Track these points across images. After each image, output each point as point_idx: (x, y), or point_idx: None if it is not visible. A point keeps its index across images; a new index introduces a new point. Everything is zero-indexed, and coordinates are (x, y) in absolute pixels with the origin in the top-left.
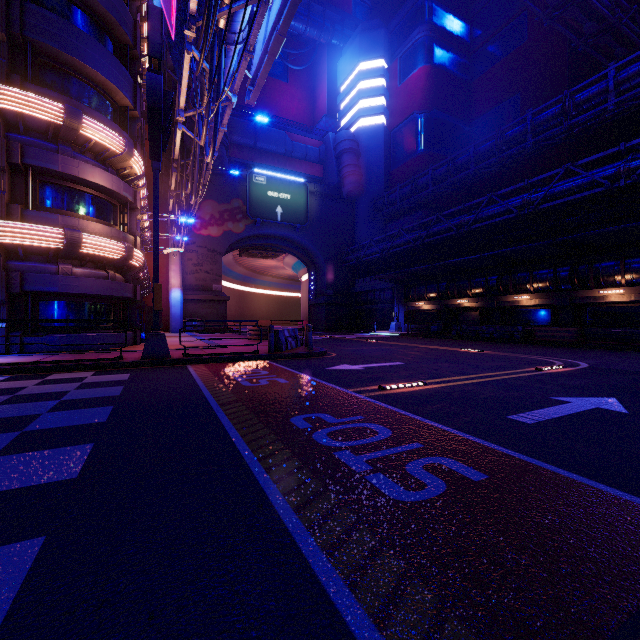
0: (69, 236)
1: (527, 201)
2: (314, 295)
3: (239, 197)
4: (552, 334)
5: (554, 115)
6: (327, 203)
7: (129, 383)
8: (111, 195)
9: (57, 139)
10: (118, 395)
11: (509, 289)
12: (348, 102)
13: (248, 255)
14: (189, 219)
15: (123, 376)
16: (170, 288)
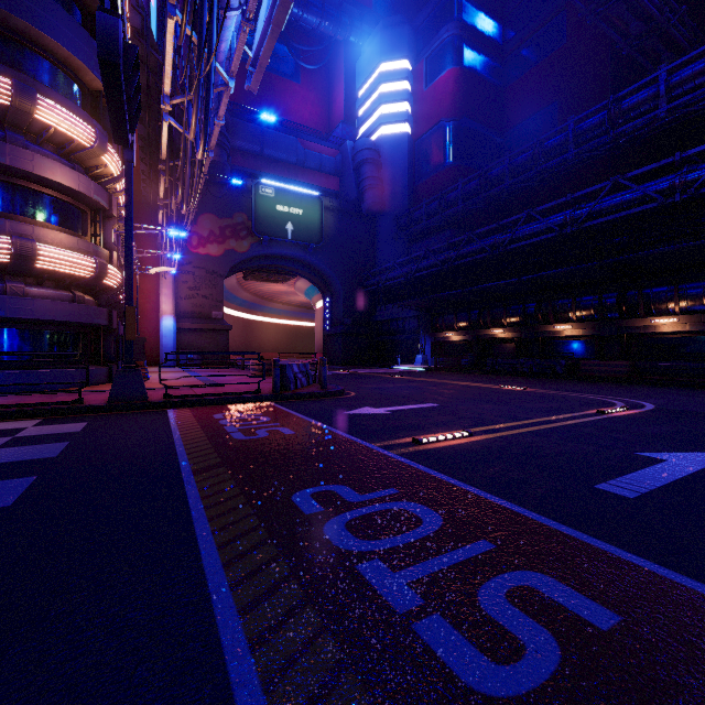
0: (18, 246)
1: (570, 218)
2: (330, 324)
3: (243, 211)
4: (600, 368)
5: (598, 123)
6: (344, 220)
7: (79, 437)
8: (78, 198)
9: (4, 124)
10: (54, 457)
11: (549, 318)
12: (368, 107)
13: (254, 278)
14: (180, 232)
15: (76, 426)
16: (161, 315)
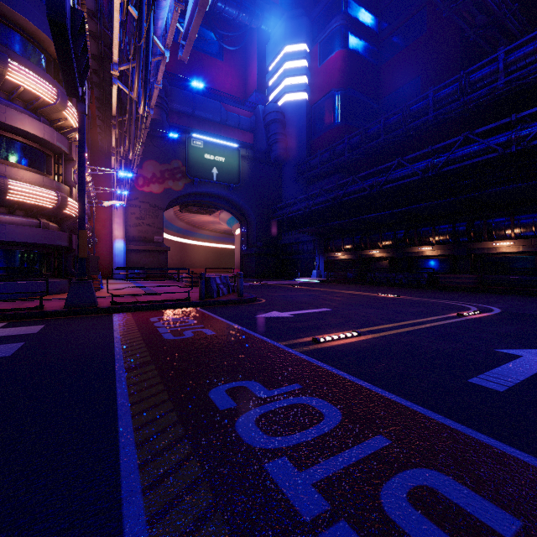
0: None
1: (431, 165)
2: (246, 246)
3: (179, 158)
4: (454, 280)
5: (452, 92)
6: (257, 166)
7: (34, 338)
8: (44, 144)
9: None
10: (8, 356)
11: (414, 241)
12: (275, 80)
13: (187, 211)
14: (127, 173)
15: (34, 328)
16: (113, 239)
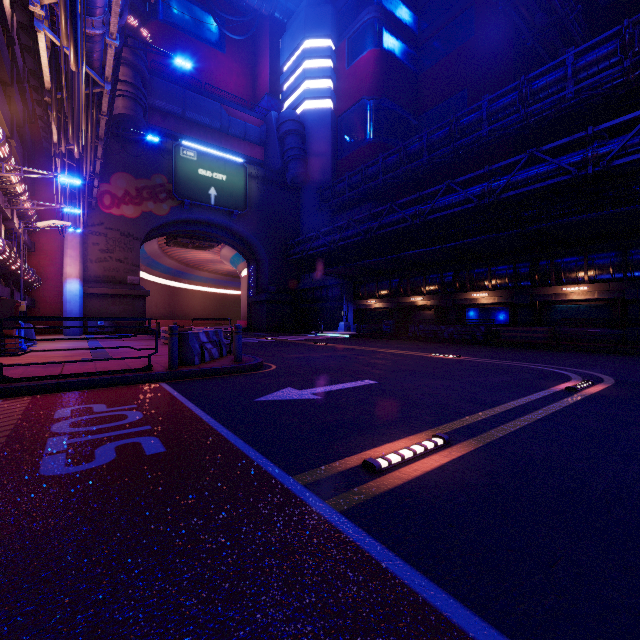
0: None
1: (488, 189)
2: (255, 292)
3: (162, 173)
4: (520, 335)
5: (510, 103)
6: (269, 189)
7: None
8: None
9: None
10: None
11: (466, 286)
12: (293, 82)
13: (177, 245)
14: (73, 179)
15: None
16: (64, 278)
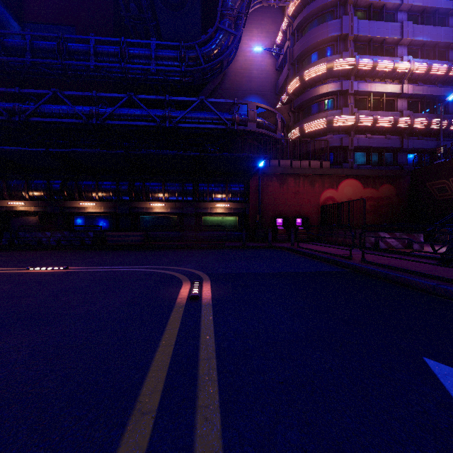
0: None
1: (96, 112)
2: None
3: None
4: (124, 238)
5: (114, 53)
6: None
7: None
8: None
9: None
10: None
11: (75, 195)
12: None
13: None
14: None
15: None
16: None
